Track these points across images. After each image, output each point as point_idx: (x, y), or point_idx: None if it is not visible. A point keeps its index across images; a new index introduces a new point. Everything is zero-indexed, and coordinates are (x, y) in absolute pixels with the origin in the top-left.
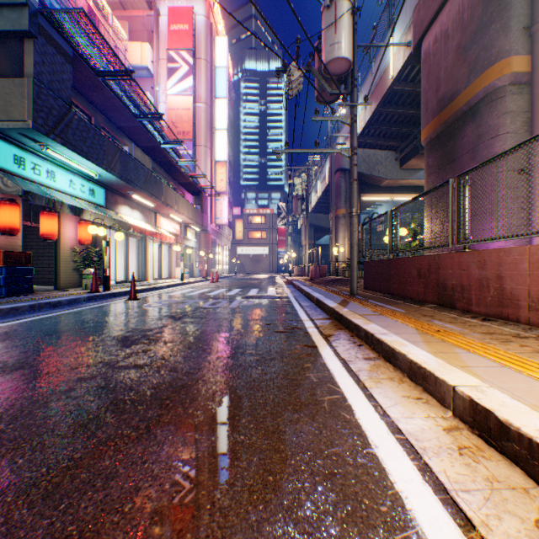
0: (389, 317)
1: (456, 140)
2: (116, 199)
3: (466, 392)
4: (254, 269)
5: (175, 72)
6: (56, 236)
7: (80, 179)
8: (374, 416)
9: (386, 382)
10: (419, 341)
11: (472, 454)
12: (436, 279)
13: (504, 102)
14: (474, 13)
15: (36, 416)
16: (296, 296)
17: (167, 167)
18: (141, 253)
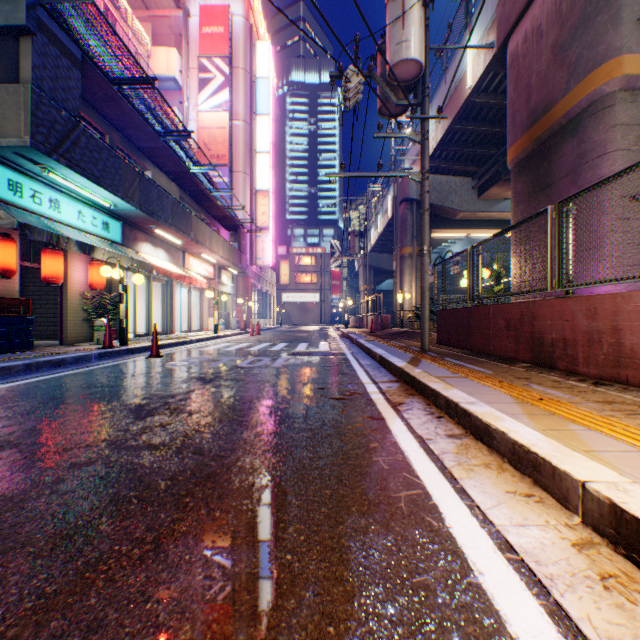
0: (474, 380)
1: (552, 160)
2: (136, 234)
3: (604, 491)
4: (303, 319)
5: (208, 84)
6: (61, 279)
7: (91, 210)
8: (471, 523)
9: (481, 471)
10: (520, 413)
11: (623, 588)
12: (530, 331)
13: (614, 112)
14: (575, 2)
15: (4, 522)
16: (353, 353)
17: (197, 196)
18: (166, 300)
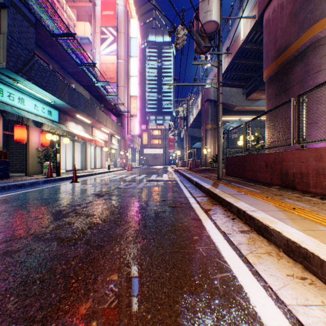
0: (251, 196)
1: (289, 75)
2: (66, 117)
3: None
4: (154, 162)
5: (105, 41)
6: (25, 140)
7: (41, 104)
8: (269, 302)
9: (267, 258)
10: (285, 218)
11: None
12: (280, 168)
13: (325, 47)
14: None
15: None
16: (181, 180)
17: (99, 98)
18: (82, 152)
